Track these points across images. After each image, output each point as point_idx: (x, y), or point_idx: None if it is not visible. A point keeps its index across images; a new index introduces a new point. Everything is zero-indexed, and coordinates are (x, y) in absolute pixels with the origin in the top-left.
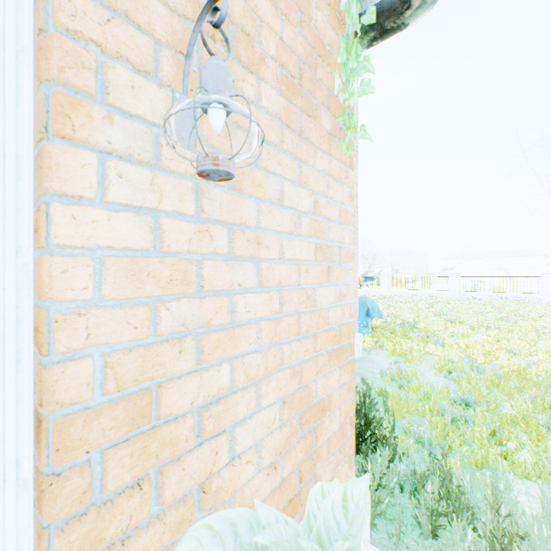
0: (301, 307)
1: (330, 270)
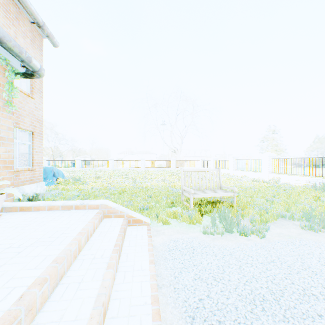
0: None
1: (3, 143)
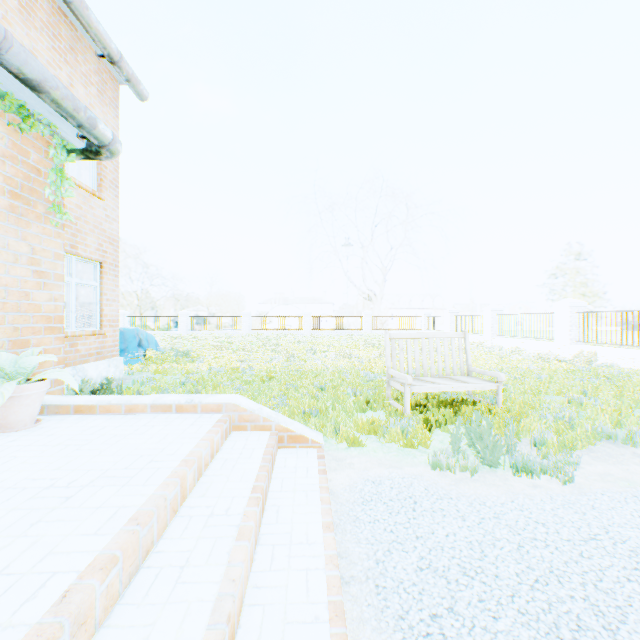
0: (23, 299)
1: (46, 284)
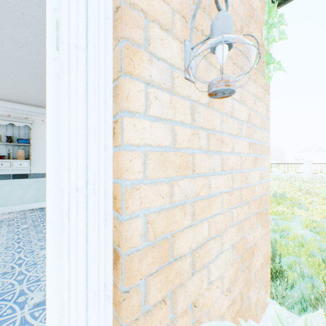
0: (242, 184)
1: (256, 160)
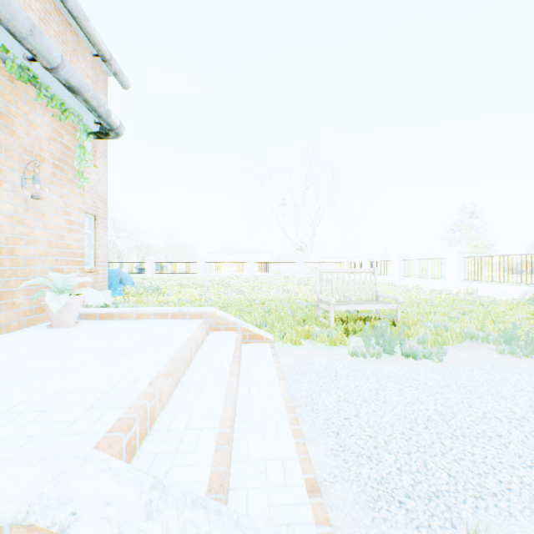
0: (60, 239)
1: (74, 229)
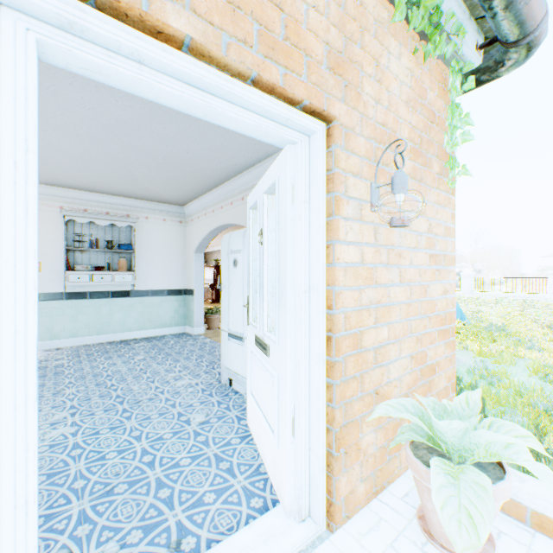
0: (421, 297)
1: (437, 272)
